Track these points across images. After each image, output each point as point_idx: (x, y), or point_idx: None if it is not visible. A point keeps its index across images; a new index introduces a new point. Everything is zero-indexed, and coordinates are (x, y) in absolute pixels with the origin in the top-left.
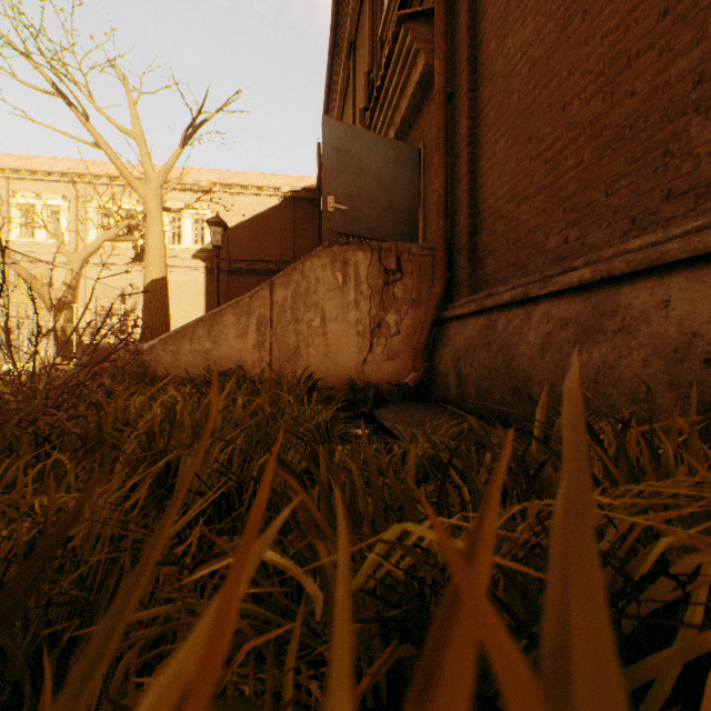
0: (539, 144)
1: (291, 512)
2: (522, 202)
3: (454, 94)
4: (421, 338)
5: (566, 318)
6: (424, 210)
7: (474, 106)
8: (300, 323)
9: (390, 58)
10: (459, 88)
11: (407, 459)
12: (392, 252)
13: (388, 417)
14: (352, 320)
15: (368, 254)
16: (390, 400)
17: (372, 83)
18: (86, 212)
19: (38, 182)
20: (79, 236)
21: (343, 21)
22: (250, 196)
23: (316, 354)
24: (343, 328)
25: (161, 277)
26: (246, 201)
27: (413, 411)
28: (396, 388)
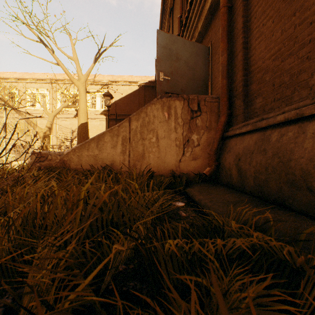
0: (303, 14)
1: None
2: (287, 57)
3: (233, 7)
4: (213, 147)
5: None
6: (211, 79)
7: (246, 9)
8: (145, 140)
9: None
10: (236, 1)
11: (226, 246)
12: (195, 100)
13: (195, 194)
14: (173, 138)
15: (181, 102)
16: (194, 182)
17: (182, 22)
18: (56, 96)
19: (37, 84)
20: (53, 106)
21: None
22: (125, 86)
23: (153, 157)
24: (168, 142)
25: (85, 122)
26: (123, 88)
27: (210, 191)
28: (197, 175)
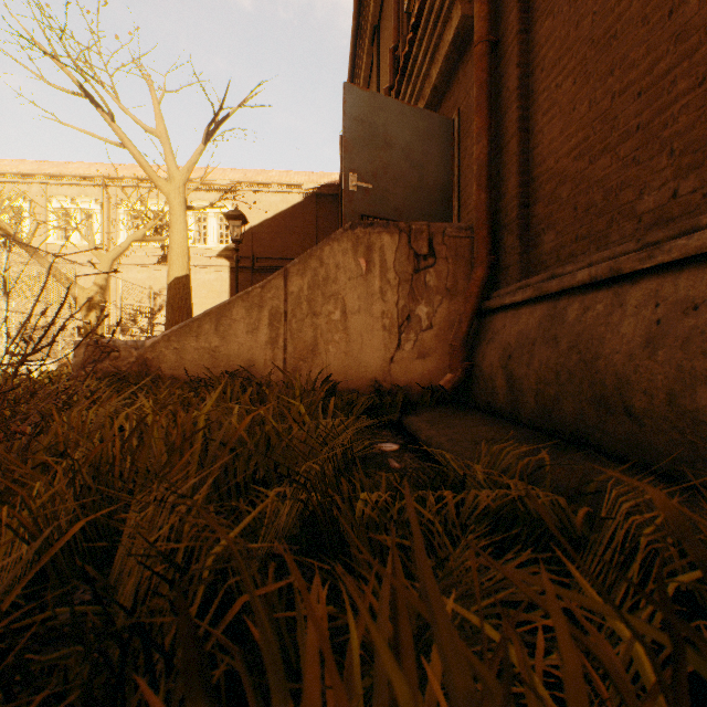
0: (626, 74)
1: (277, 628)
2: (598, 155)
3: (499, 42)
4: (459, 332)
5: (692, 298)
6: (459, 188)
7: (526, 50)
8: (318, 317)
9: (420, 17)
10: (506, 32)
11: (463, 508)
12: (423, 234)
13: (421, 428)
14: (377, 313)
15: (395, 237)
16: (421, 405)
17: (398, 61)
18: (116, 214)
19: (73, 187)
20: (110, 237)
21: (367, 4)
22: (273, 193)
23: (335, 352)
24: (367, 322)
25: (184, 274)
26: (269, 199)
27: (452, 421)
28: (427, 391)
